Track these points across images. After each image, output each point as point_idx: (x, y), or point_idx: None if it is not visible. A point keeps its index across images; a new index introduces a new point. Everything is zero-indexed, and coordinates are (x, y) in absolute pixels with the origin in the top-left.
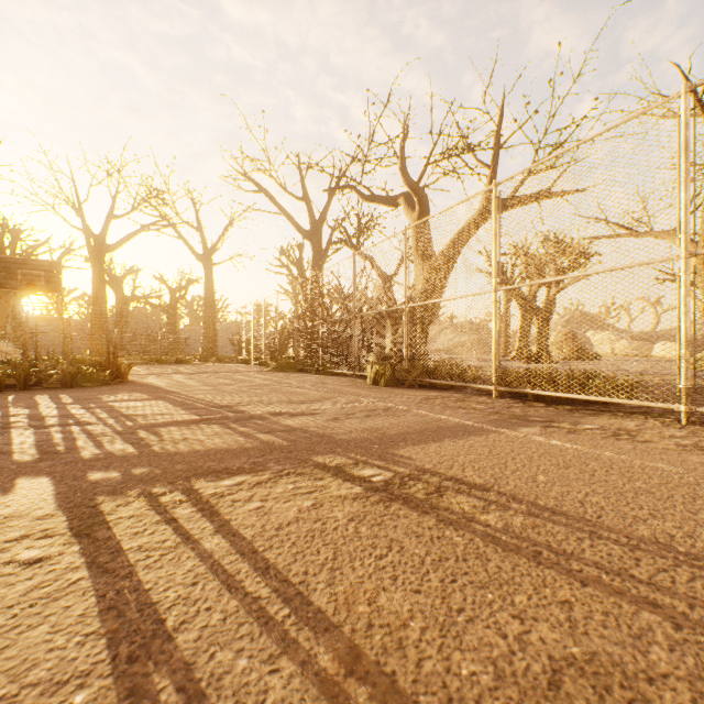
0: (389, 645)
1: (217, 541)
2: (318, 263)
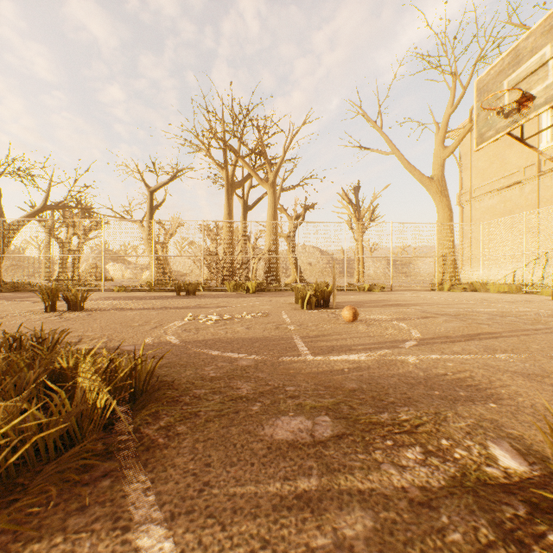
0: None
1: (22, 300)
2: None
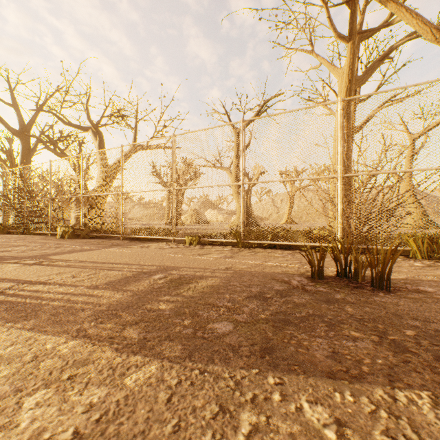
0: (15, 277)
1: None
2: (27, 155)
